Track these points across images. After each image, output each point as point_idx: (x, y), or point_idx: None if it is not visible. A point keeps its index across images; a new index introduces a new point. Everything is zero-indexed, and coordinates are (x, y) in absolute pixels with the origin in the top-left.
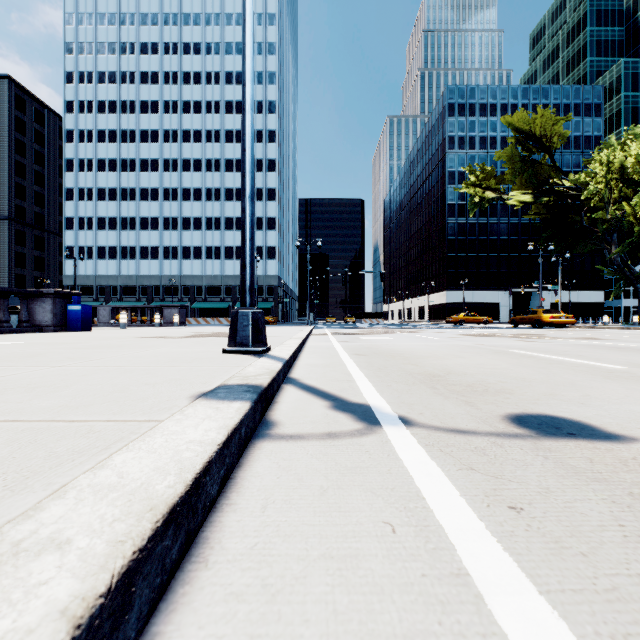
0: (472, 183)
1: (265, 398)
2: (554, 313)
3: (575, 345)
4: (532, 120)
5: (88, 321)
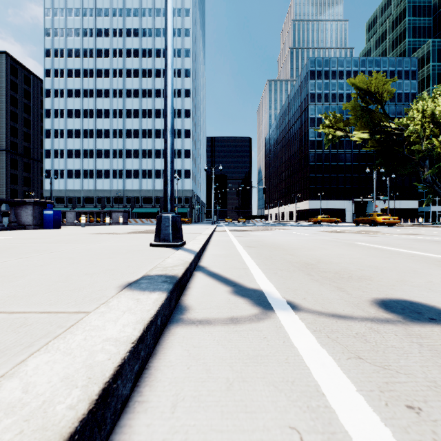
0: (327, 125)
1: (179, 286)
2: (385, 216)
3: (404, 239)
4: (369, 81)
5: (58, 222)
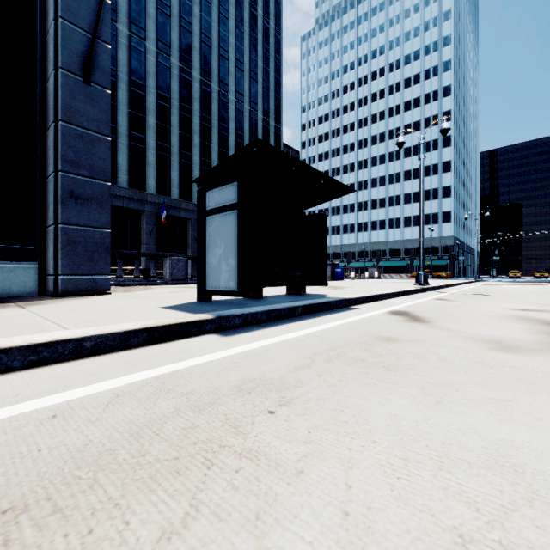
0: None
1: (424, 289)
2: None
3: None
4: None
5: (342, 276)
